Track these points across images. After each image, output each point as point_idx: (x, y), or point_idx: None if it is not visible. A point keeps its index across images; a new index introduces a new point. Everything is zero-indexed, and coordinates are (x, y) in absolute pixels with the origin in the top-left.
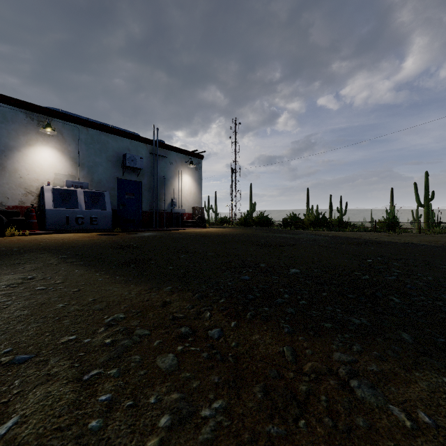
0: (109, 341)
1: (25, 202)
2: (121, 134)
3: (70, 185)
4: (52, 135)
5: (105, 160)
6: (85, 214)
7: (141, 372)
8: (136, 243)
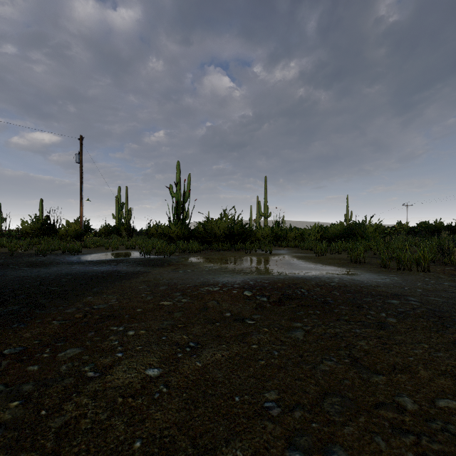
0: (16, 402)
1: None
2: None
3: None
4: None
5: None
6: None
7: (86, 358)
8: None
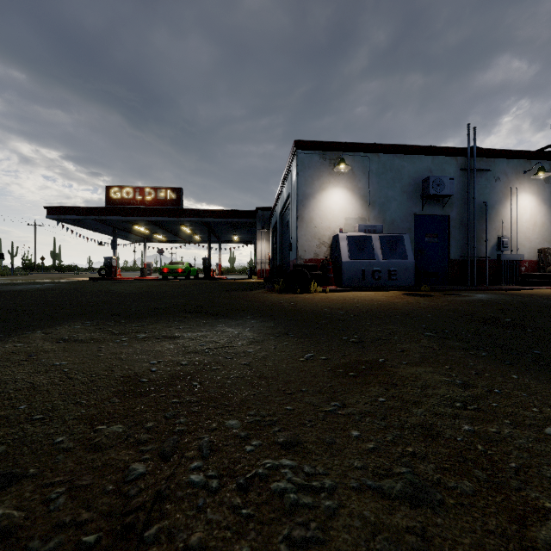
0: None
1: (318, 254)
2: (420, 152)
3: (362, 230)
4: (342, 173)
5: (399, 192)
6: (382, 267)
7: None
8: (499, 314)
